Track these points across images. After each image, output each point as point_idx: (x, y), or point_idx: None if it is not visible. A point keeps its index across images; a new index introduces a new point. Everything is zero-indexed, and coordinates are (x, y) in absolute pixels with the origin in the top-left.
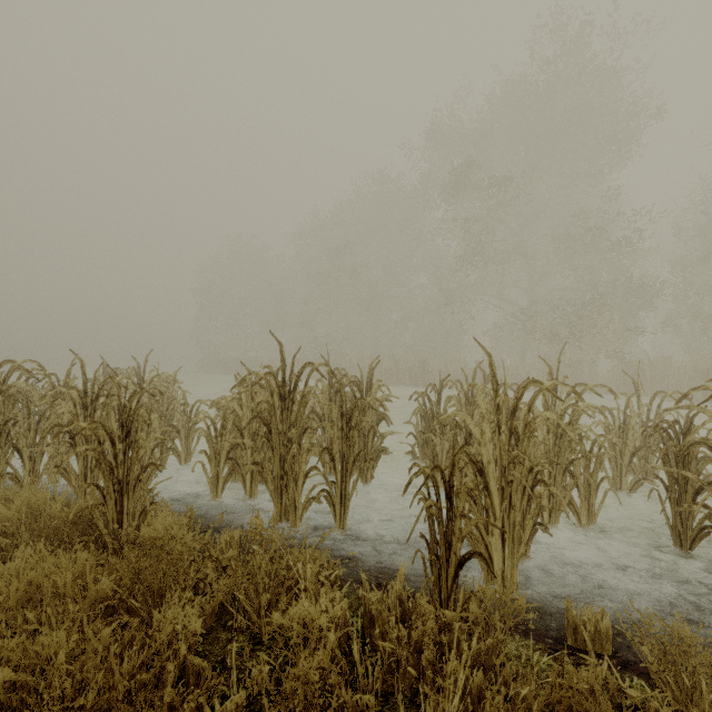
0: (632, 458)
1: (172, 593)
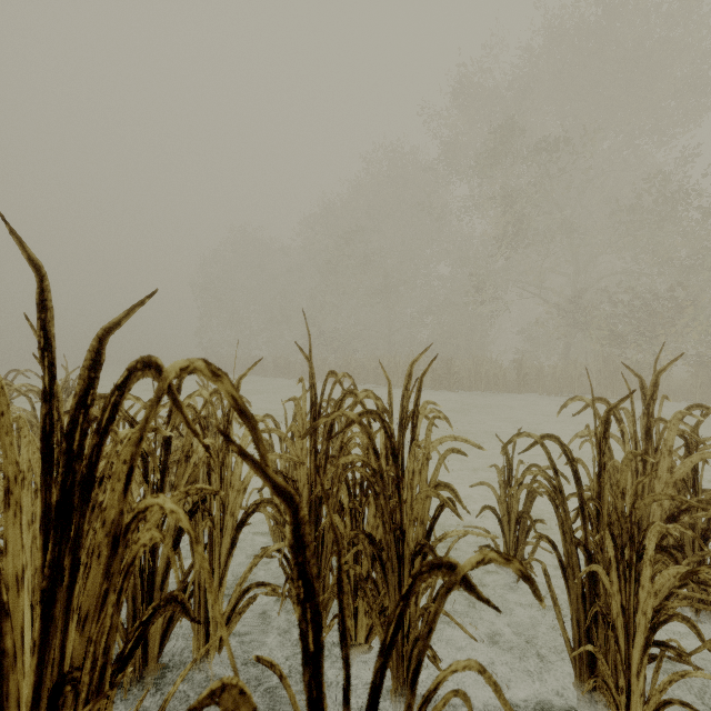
0: None
1: None
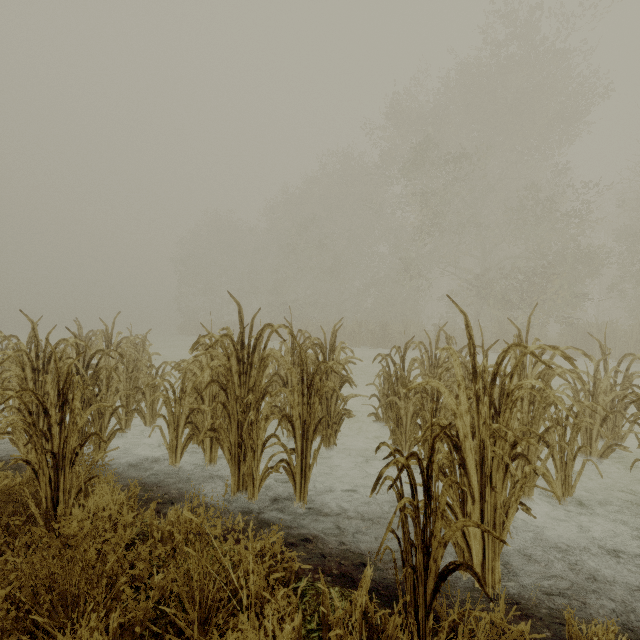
0: (603, 423)
1: (87, 605)
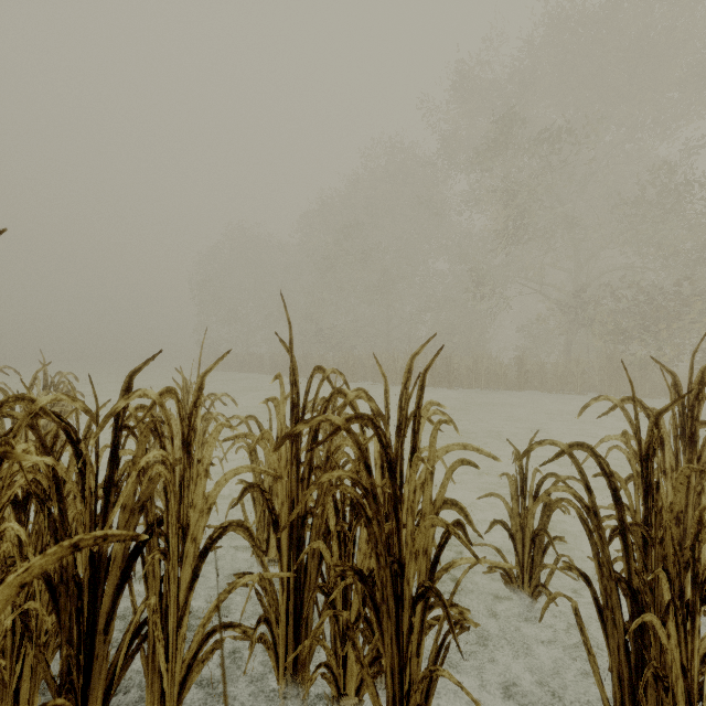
0: None
1: None
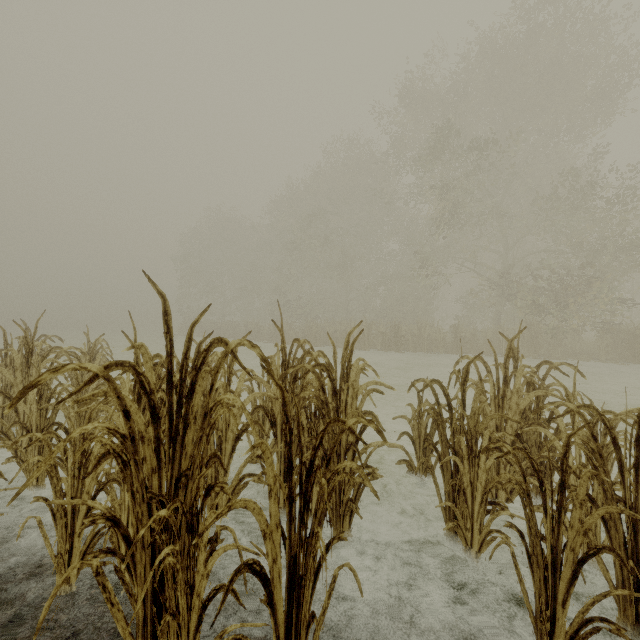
0: None
1: None
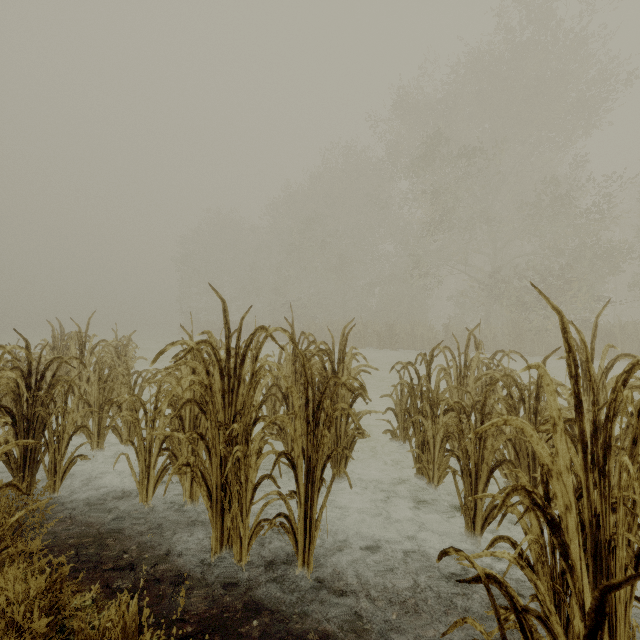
0: None
1: None
